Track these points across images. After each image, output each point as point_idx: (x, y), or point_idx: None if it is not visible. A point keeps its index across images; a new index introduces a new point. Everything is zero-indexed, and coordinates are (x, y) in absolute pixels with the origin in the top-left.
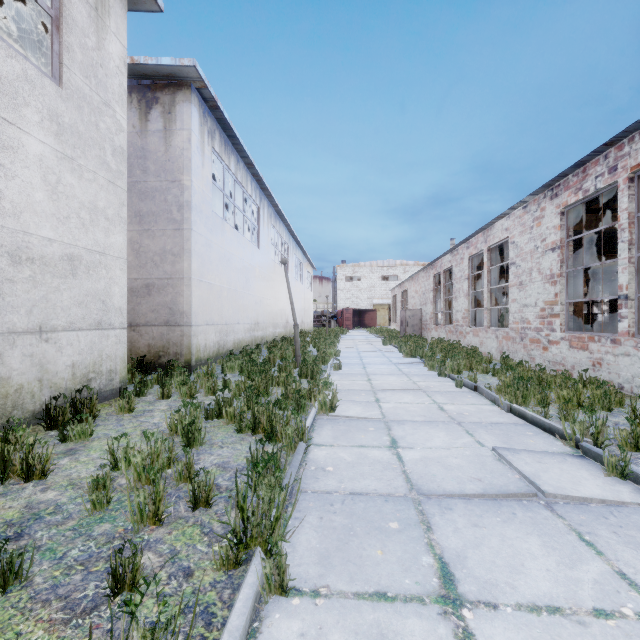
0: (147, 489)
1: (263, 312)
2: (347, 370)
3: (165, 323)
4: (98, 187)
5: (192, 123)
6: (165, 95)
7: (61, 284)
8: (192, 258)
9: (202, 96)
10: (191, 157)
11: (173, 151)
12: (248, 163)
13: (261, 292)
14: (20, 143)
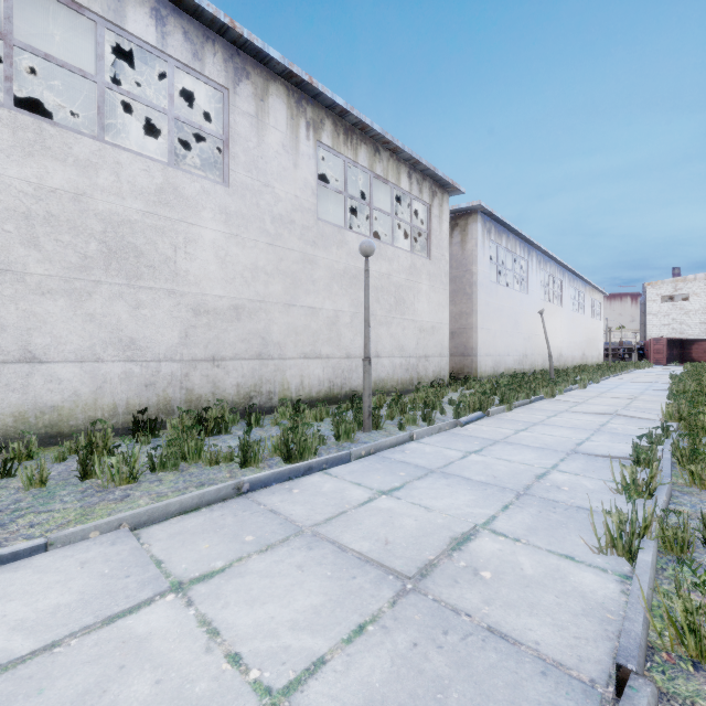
0: (477, 396)
1: (531, 346)
2: (591, 389)
3: (462, 354)
4: (440, 294)
5: (477, 234)
6: (462, 221)
7: (430, 338)
8: (477, 315)
9: (483, 213)
10: (477, 255)
11: (466, 253)
12: (516, 233)
13: (529, 330)
14: (421, 289)
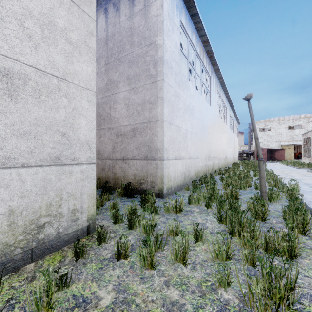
0: None
1: (213, 150)
2: None
3: (144, 158)
4: (55, 2)
5: None
6: None
7: None
8: (164, 104)
9: None
10: (163, 19)
11: (150, 21)
12: (204, 41)
13: (211, 136)
14: None
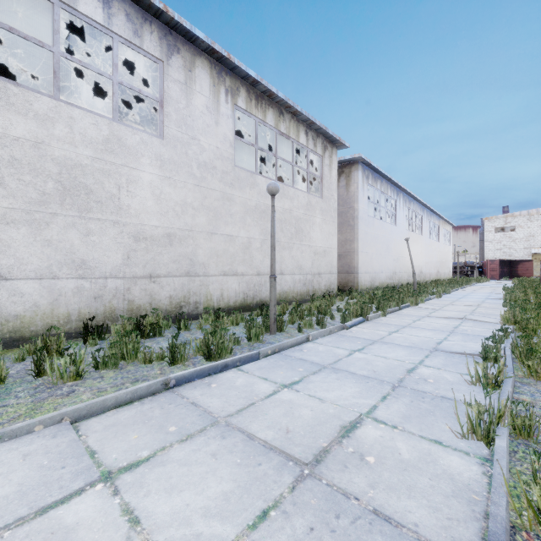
0: (358, 305)
1: (399, 265)
2: (445, 299)
3: (346, 272)
4: (330, 225)
5: (358, 179)
6: (346, 169)
7: (322, 259)
8: (358, 242)
9: (363, 163)
10: (358, 195)
11: (350, 194)
12: (388, 179)
13: (397, 253)
14: (315, 221)
